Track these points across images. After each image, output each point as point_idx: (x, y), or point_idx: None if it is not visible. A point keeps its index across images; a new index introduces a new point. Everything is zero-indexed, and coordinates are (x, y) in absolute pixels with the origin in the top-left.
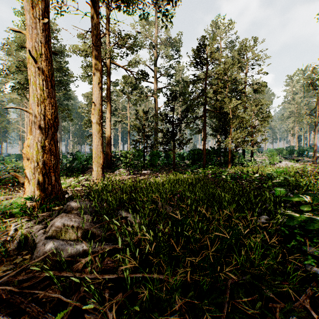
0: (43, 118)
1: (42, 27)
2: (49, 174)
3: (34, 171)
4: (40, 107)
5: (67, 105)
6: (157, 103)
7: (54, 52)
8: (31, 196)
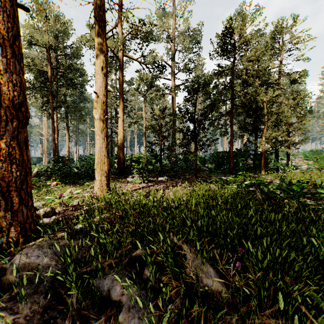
0: None
1: None
2: (9, 194)
3: None
4: None
5: (82, 107)
6: (174, 102)
7: (23, 6)
8: None
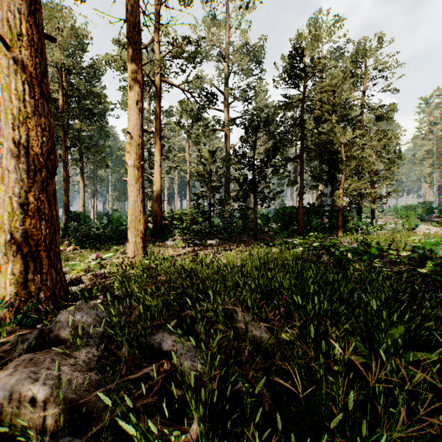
0: (25, 153)
1: None
2: (37, 255)
3: (6, 250)
4: (19, 133)
5: (102, 146)
6: (228, 141)
7: (50, 37)
8: None
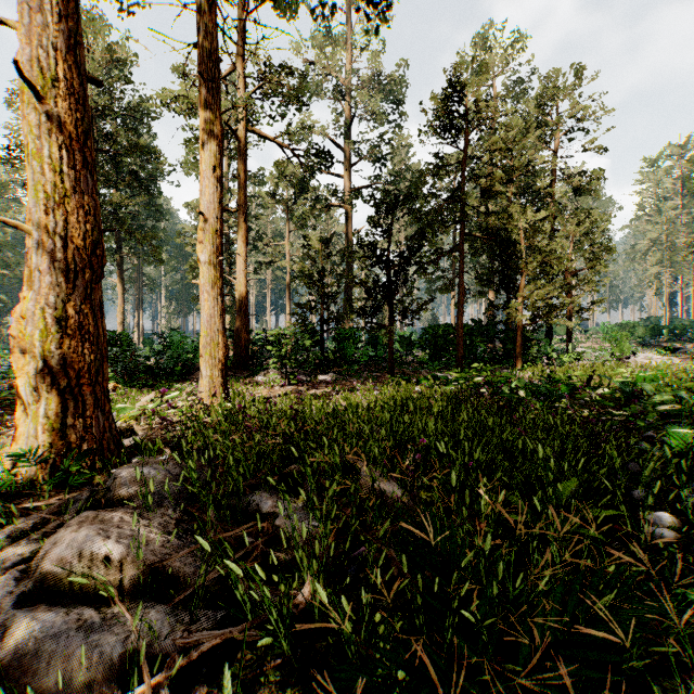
0: (62, 246)
1: (58, 9)
2: (78, 390)
3: (36, 383)
4: (54, 218)
5: (153, 228)
6: (351, 223)
7: (95, 79)
8: (25, 449)
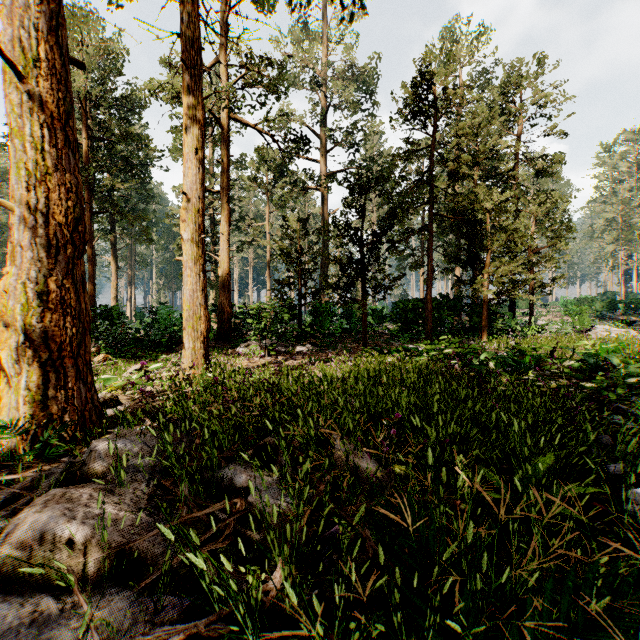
0: (44, 223)
1: None
2: (60, 363)
3: (18, 356)
4: (36, 195)
5: (144, 210)
6: (326, 205)
7: (77, 62)
8: (5, 421)
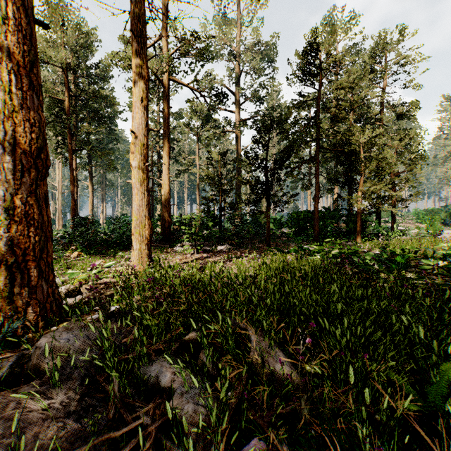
0: (11, 151)
1: None
2: (25, 265)
3: None
4: (4, 128)
5: (111, 149)
6: (240, 143)
7: (42, 23)
8: None
